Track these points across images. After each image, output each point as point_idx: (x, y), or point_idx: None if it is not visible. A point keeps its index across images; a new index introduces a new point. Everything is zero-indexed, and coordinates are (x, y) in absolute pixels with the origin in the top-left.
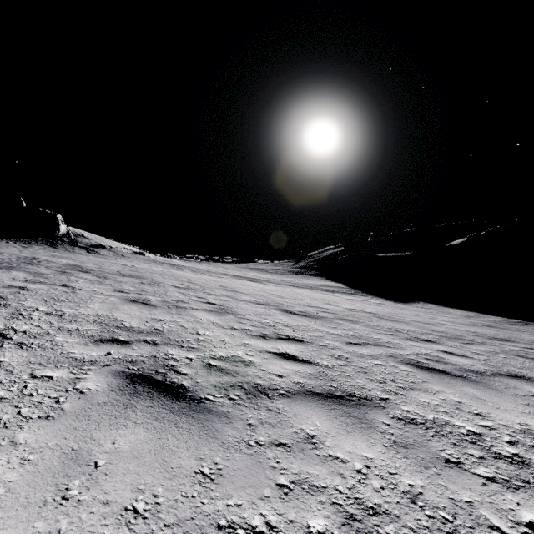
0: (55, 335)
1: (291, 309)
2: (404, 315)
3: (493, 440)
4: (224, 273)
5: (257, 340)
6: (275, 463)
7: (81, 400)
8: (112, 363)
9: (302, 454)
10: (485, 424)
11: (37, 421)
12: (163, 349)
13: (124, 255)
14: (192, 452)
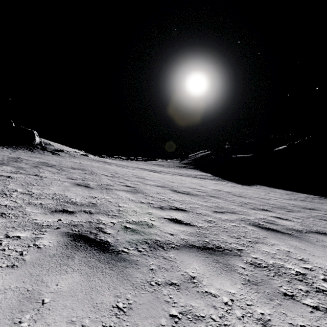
0: (25, 207)
1: (178, 190)
2: (248, 193)
3: (313, 278)
4: (136, 167)
5: (157, 210)
6: (169, 298)
7: (37, 253)
8: (61, 226)
9: (187, 291)
10: (306, 266)
11: (5, 269)
12: (96, 216)
13: (75, 156)
14: (111, 291)
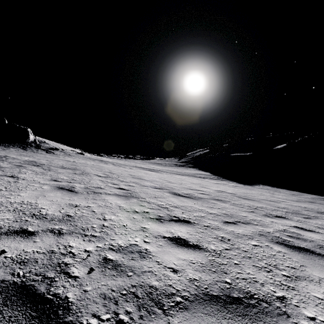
0: None
1: (178, 192)
2: (253, 195)
3: None
4: (134, 166)
5: (153, 224)
6: None
7: None
8: None
9: None
10: None
11: None
12: (66, 240)
13: (70, 154)
14: None
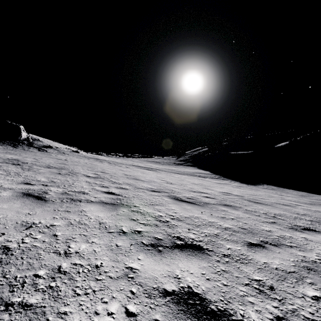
0: None
1: (180, 196)
2: (262, 197)
3: None
4: (131, 164)
5: (147, 257)
6: None
7: None
8: None
9: None
10: None
11: None
12: None
13: (65, 153)
14: None
